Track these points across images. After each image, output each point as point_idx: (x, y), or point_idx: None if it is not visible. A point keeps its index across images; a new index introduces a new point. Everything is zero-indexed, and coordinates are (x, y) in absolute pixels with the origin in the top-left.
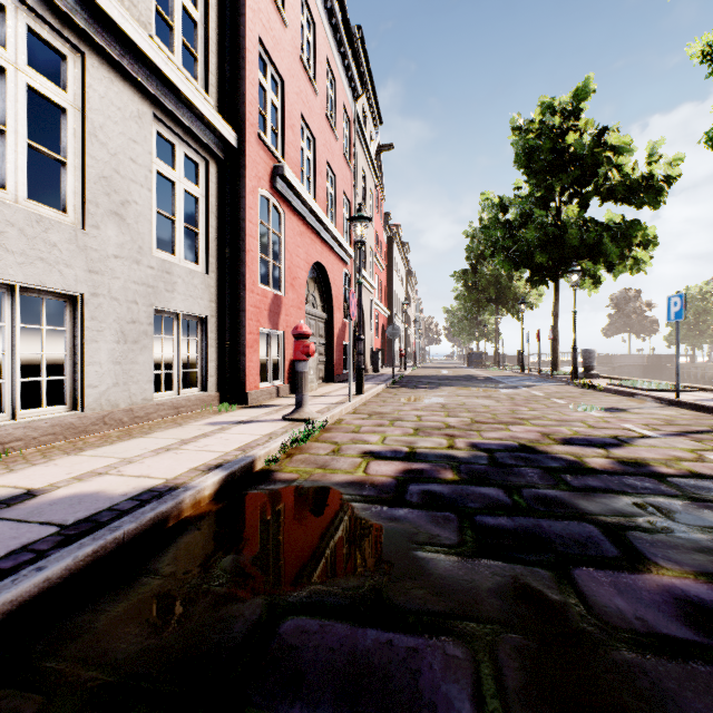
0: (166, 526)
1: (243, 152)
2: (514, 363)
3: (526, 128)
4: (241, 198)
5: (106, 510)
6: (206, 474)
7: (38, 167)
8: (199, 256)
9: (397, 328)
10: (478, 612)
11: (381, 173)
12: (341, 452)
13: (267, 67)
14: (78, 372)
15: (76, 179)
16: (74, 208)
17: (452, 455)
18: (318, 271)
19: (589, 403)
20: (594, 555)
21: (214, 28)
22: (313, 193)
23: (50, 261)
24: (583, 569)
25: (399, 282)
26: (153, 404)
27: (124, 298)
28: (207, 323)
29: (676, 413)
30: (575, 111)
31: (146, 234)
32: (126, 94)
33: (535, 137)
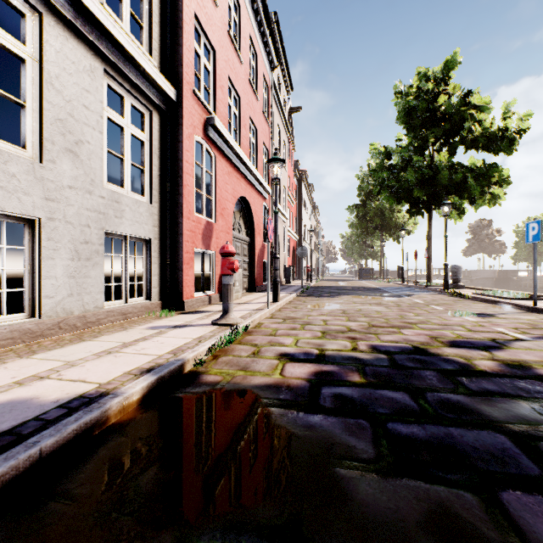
0: (91, 435)
1: (181, 104)
2: (394, 277)
3: (406, 92)
4: (179, 142)
5: (32, 420)
6: (137, 378)
7: (17, 119)
8: (145, 189)
9: (305, 249)
10: None
11: (292, 129)
12: (260, 354)
13: (201, 38)
14: (36, 285)
15: (34, 120)
16: (32, 145)
17: (357, 357)
18: (242, 204)
19: (462, 309)
20: (516, 473)
21: (157, 3)
22: (239, 141)
23: (9, 189)
24: (510, 493)
25: (306, 214)
26: (103, 311)
27: (77, 222)
28: (151, 244)
29: (537, 318)
30: (445, 79)
31: (97, 169)
32: (79, 50)
33: (413, 99)
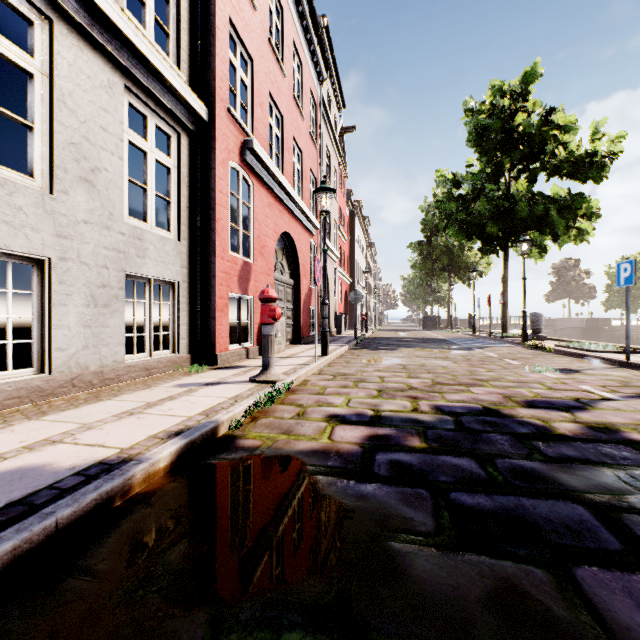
0: (112, 506)
1: (213, 125)
2: (464, 326)
3: (478, 109)
4: (211, 169)
5: (46, 489)
6: (164, 442)
7: (22, 142)
8: (171, 224)
9: (359, 293)
10: (471, 636)
11: (344, 153)
12: (306, 416)
13: (237, 47)
14: (46, 335)
15: (44, 145)
16: (41, 173)
17: (418, 419)
18: (285, 240)
19: (543, 364)
20: (593, 547)
21: (186, 7)
22: (281, 167)
23: (15, 224)
24: (585, 569)
25: (360, 252)
26: (123, 366)
27: (94, 262)
28: (179, 288)
29: (629, 375)
30: (523, 94)
31: (117, 201)
32: (96, 63)
33: (486, 117)
